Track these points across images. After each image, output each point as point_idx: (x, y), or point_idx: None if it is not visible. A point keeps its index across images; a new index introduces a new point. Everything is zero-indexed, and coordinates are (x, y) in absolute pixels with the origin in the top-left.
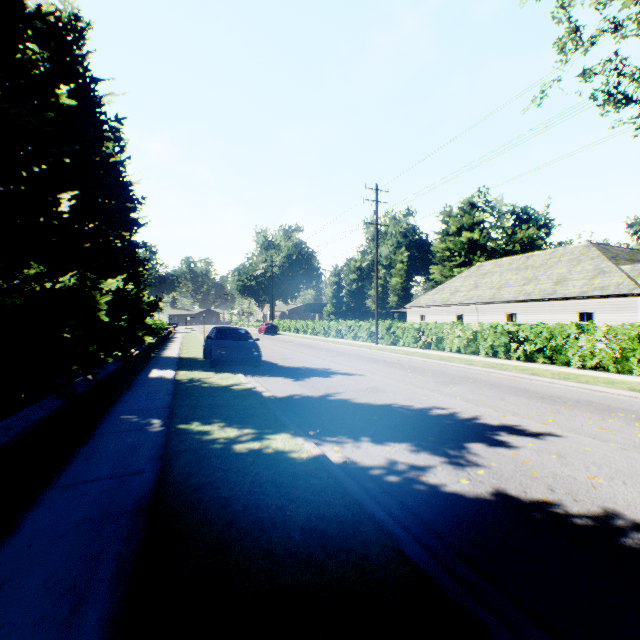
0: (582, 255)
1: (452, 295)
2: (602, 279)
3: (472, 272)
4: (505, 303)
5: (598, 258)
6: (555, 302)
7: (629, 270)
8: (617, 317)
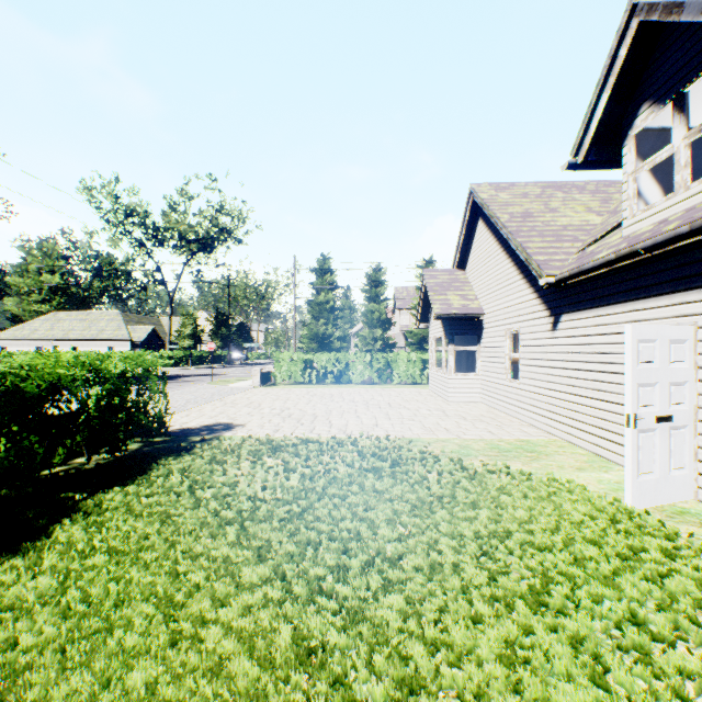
0: (116, 318)
1: (34, 333)
2: (120, 332)
3: (51, 317)
4: (72, 341)
5: (122, 321)
6: (99, 341)
7: (131, 329)
8: (123, 349)
